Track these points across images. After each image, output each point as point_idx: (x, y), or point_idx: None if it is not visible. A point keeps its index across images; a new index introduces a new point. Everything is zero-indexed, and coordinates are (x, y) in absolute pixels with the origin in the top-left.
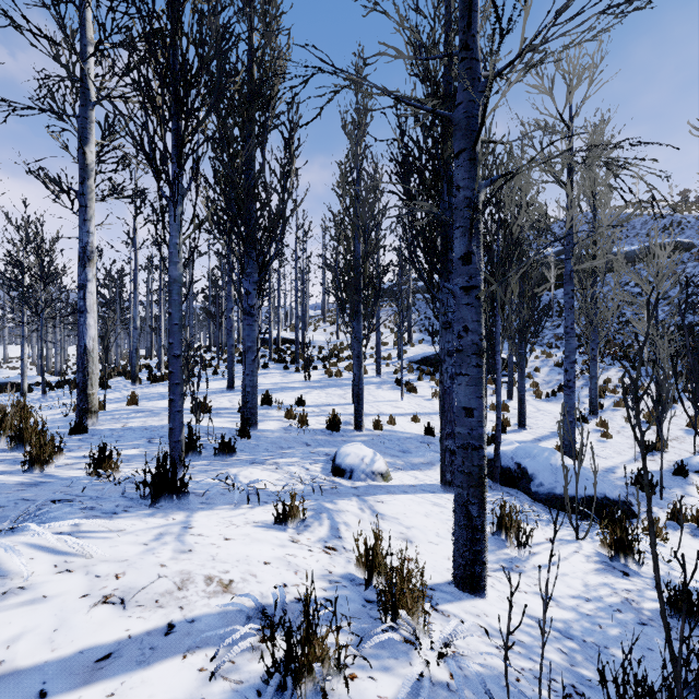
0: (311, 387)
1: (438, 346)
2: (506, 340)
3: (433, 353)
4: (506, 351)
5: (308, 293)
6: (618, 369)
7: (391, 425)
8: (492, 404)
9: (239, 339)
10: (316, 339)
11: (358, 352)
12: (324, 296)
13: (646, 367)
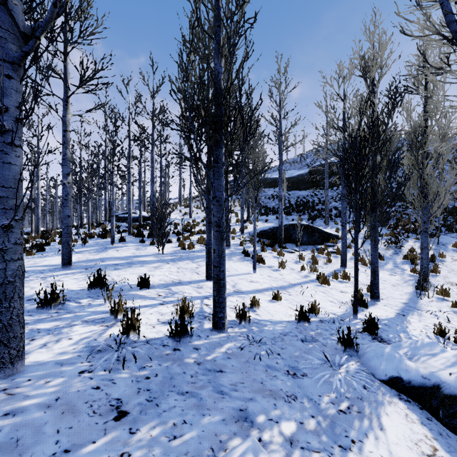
0: (163, 260)
1: (270, 223)
2: (320, 218)
3: (270, 228)
4: (322, 226)
5: (168, 183)
6: (414, 240)
7: (255, 310)
8: (334, 273)
9: (106, 217)
10: (173, 217)
11: (219, 218)
12: (180, 186)
13: (438, 238)
